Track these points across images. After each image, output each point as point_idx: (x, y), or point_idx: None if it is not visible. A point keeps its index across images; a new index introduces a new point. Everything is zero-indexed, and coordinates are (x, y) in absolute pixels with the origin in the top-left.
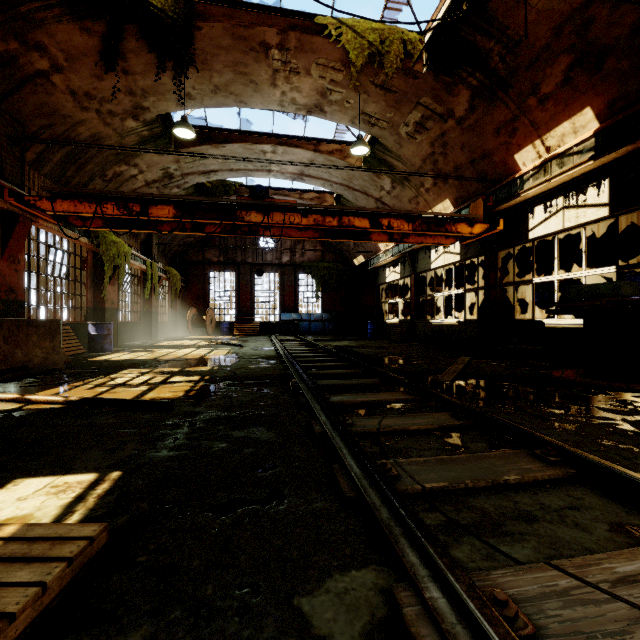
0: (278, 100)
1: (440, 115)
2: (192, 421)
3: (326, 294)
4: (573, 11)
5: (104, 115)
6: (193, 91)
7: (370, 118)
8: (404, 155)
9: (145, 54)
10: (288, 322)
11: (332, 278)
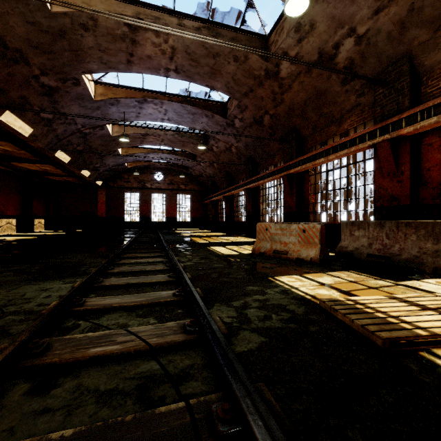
0: None
1: None
2: None
3: None
4: None
5: None
6: None
7: None
8: None
9: None
10: None
11: None
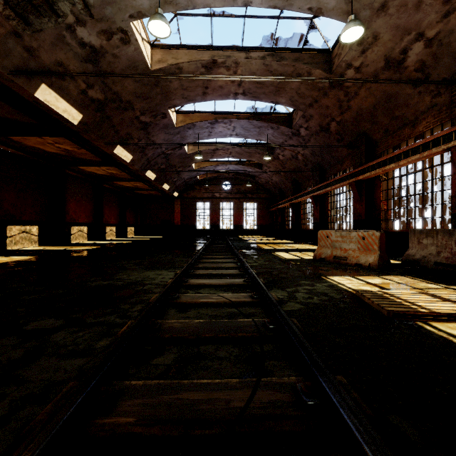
0: None
1: None
2: None
3: None
4: None
5: None
6: None
7: None
8: None
9: None
10: None
11: None
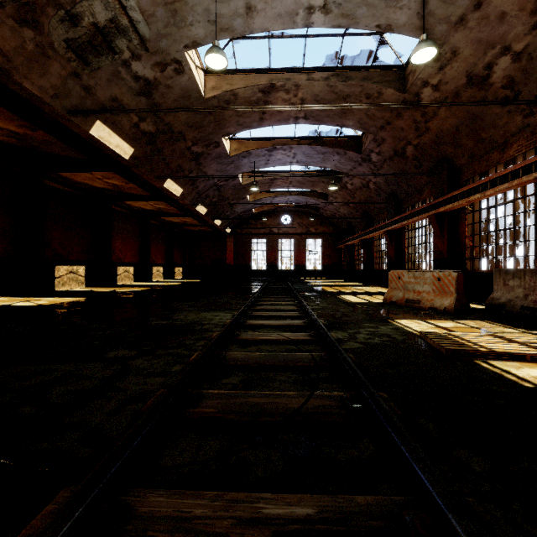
0: None
1: None
2: None
3: None
4: None
5: None
6: None
7: None
8: None
9: None
10: None
11: None
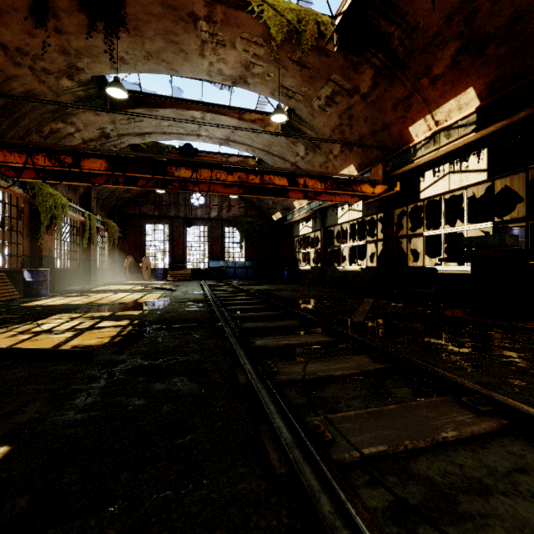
0: (206, 70)
1: (347, 91)
2: (111, 372)
3: (249, 245)
4: (462, 2)
5: (38, 72)
6: (126, 56)
7: (288, 91)
8: (316, 125)
9: (77, 15)
10: (216, 269)
11: (254, 231)
